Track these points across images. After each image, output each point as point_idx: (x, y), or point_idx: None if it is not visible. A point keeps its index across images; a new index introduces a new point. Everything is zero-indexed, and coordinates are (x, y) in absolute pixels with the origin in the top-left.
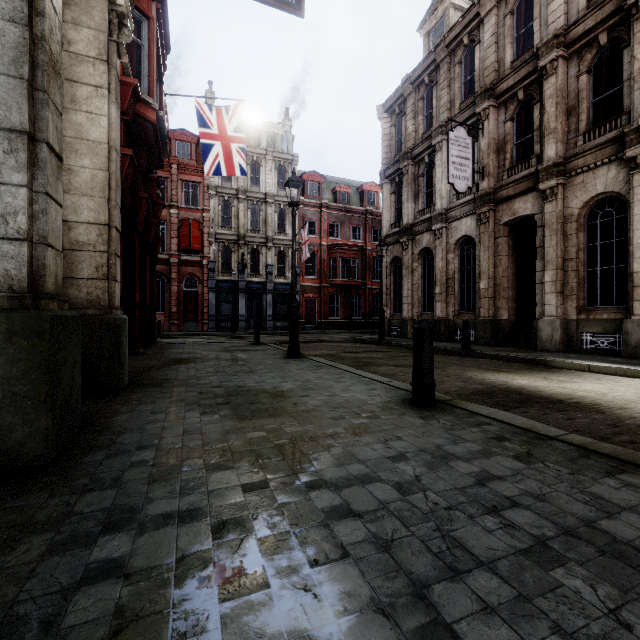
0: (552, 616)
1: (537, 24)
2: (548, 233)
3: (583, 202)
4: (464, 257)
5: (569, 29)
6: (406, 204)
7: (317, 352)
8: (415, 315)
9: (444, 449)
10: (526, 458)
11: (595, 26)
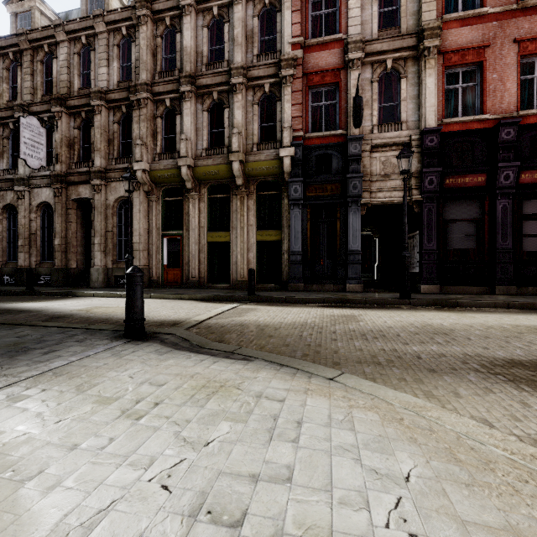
0: None
1: (93, 75)
2: (97, 213)
3: (115, 199)
4: (46, 218)
5: (108, 92)
6: None
7: None
8: None
9: None
10: None
11: (120, 100)
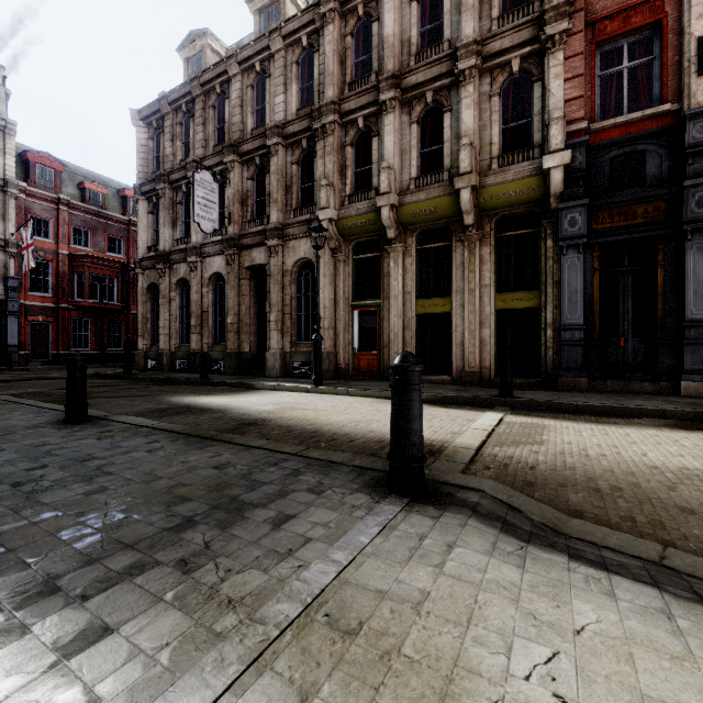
0: (6, 482)
1: (268, 108)
2: (273, 282)
3: (294, 262)
4: (218, 292)
5: (285, 125)
6: (163, 229)
7: (19, 391)
8: (173, 347)
9: (47, 442)
10: (105, 438)
11: (300, 132)
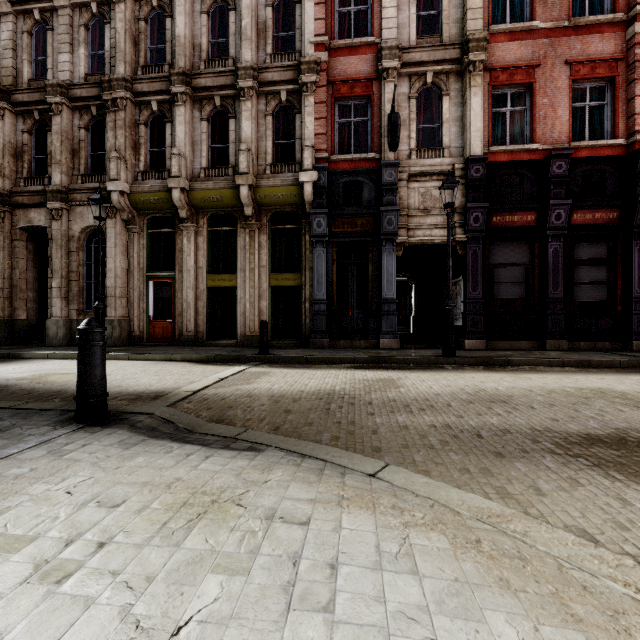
0: None
1: (51, 62)
2: (55, 247)
3: (82, 228)
4: None
5: (71, 87)
6: None
7: None
8: None
9: None
10: None
11: (89, 98)
